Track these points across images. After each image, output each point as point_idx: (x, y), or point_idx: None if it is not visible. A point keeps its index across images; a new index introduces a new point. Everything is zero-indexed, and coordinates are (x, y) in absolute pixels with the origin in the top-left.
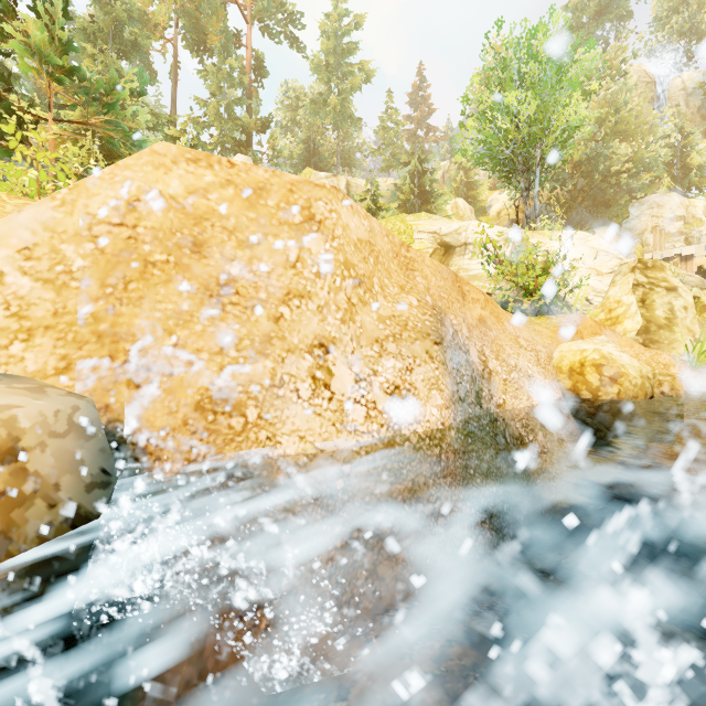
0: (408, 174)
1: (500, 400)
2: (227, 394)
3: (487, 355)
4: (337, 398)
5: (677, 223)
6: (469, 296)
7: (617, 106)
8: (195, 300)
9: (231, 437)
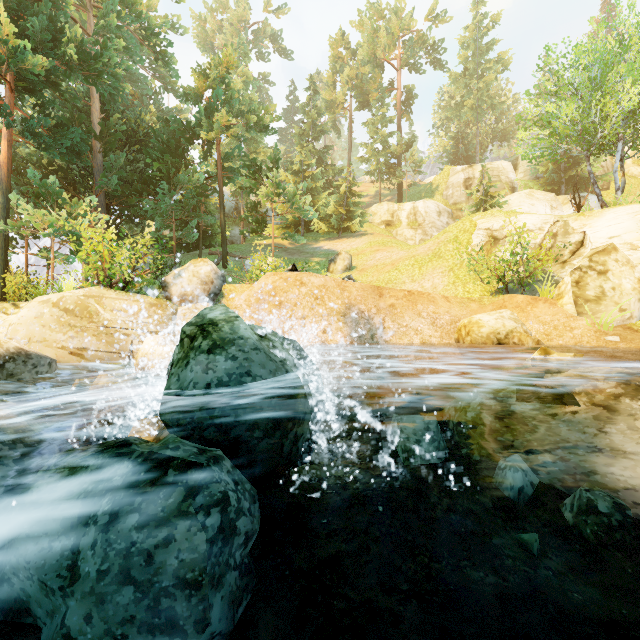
0: None
1: (387, 339)
2: (281, 330)
3: (386, 320)
4: (306, 332)
5: None
6: (387, 295)
7: None
8: (274, 307)
9: None
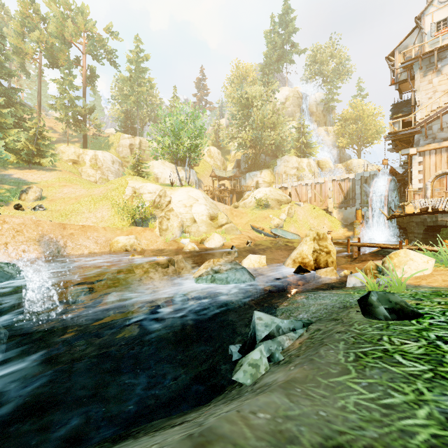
0: None
1: (68, 252)
2: None
3: (68, 242)
4: (9, 252)
5: (294, 170)
6: (69, 228)
7: (264, 116)
8: None
9: None
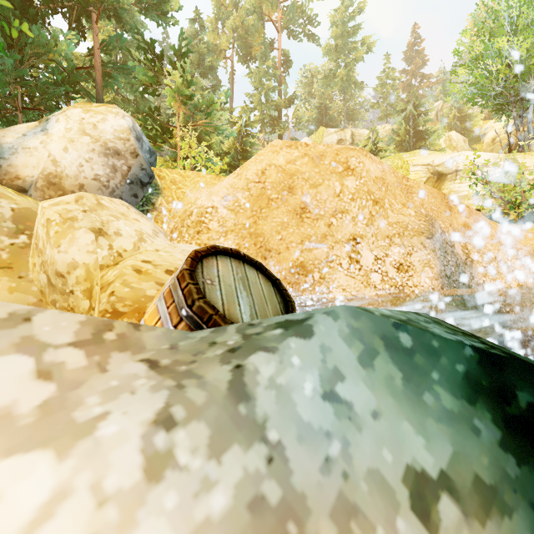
0: (404, 119)
1: (480, 281)
2: (304, 265)
3: (469, 249)
4: (363, 269)
5: None
6: (455, 208)
7: None
8: (290, 216)
9: (306, 287)
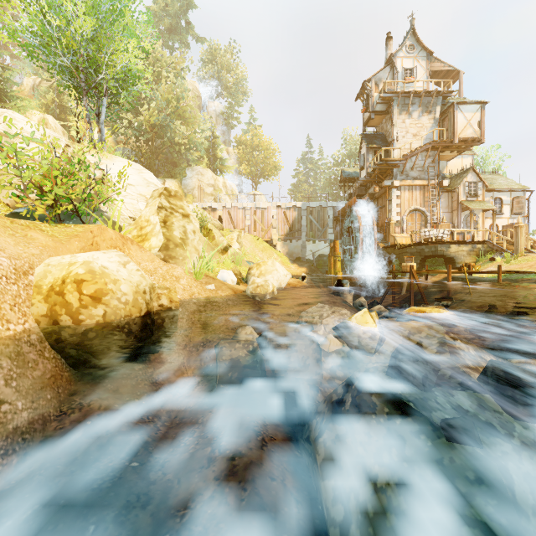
0: None
1: None
2: None
3: None
4: None
5: (211, 188)
6: None
7: (178, 96)
8: None
9: None
